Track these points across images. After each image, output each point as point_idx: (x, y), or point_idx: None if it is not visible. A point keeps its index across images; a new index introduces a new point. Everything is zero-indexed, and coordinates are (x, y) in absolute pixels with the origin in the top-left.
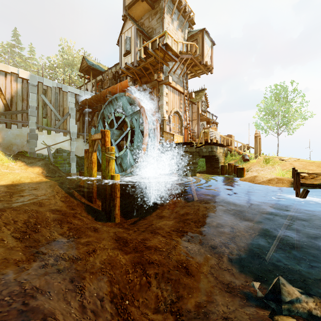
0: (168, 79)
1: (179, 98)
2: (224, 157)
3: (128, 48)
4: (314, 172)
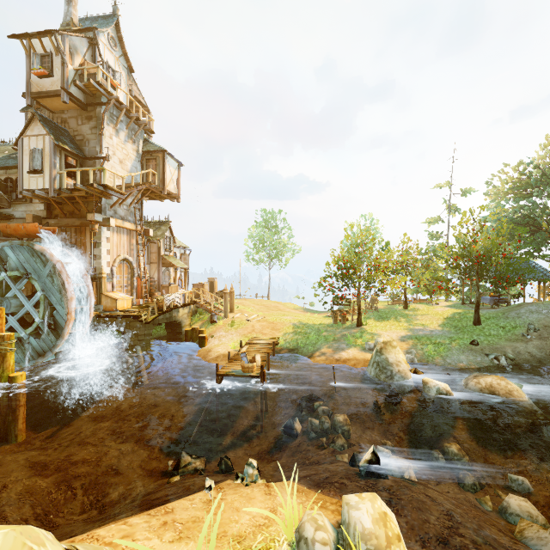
0: (109, 223)
1: (129, 238)
2: (190, 317)
3: (38, 167)
4: (264, 338)
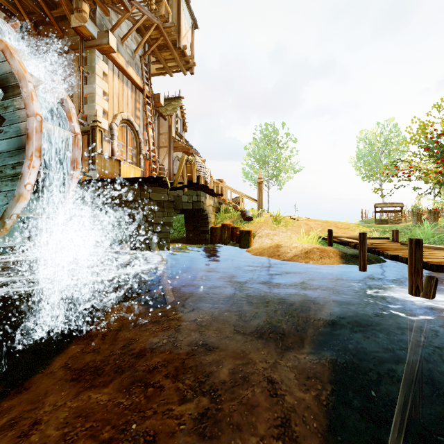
0: (108, 38)
1: (134, 97)
2: (215, 214)
3: None
4: (341, 236)
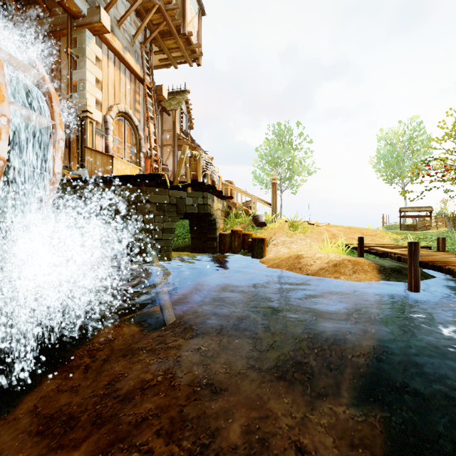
0: (100, 15)
1: (134, 88)
2: (223, 219)
3: None
4: (370, 244)
